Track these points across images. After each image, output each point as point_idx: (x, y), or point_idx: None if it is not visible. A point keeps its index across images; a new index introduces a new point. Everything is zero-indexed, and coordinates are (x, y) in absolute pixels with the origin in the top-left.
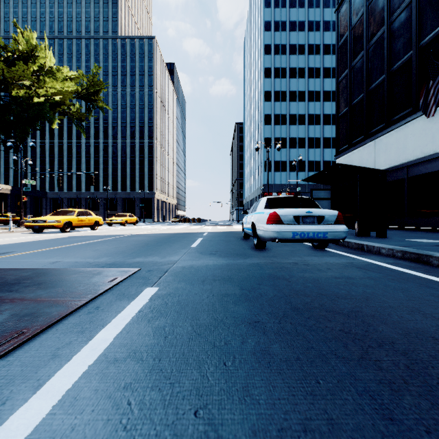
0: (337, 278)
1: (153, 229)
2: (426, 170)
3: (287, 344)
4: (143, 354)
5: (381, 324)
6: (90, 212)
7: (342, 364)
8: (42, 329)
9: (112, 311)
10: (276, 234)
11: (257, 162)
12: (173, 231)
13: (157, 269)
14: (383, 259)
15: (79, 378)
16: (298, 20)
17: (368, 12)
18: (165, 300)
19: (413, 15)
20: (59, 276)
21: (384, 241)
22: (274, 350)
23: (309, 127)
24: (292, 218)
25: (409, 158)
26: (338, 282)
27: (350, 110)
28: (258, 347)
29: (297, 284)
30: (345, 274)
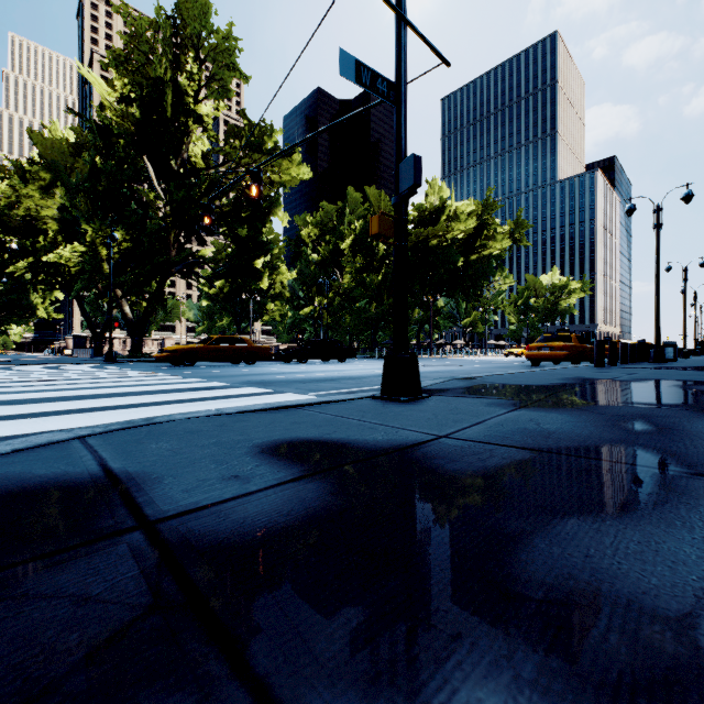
0: None
1: None
2: None
3: None
4: None
5: None
6: None
7: None
8: None
9: None
10: None
11: None
12: None
13: None
14: None
15: None
16: None
17: None
18: None
19: None
20: None
21: None
22: None
23: None
24: None
25: None
26: None
27: None
28: None
29: None
30: None
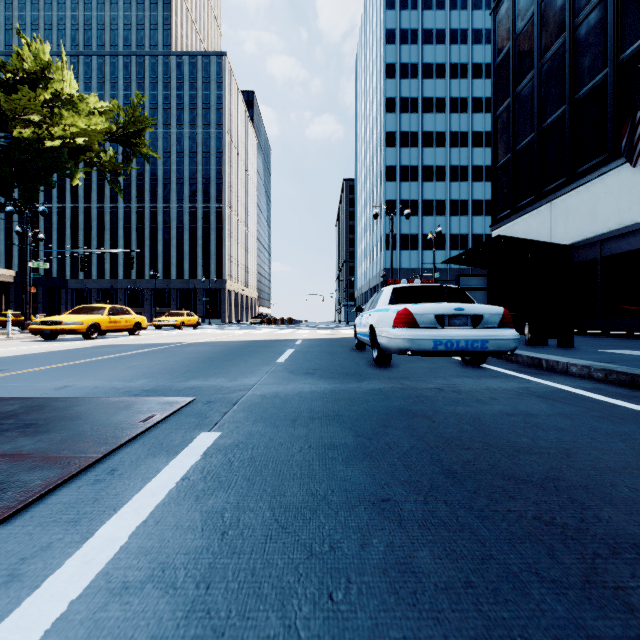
0: (510, 415)
1: (221, 334)
2: (630, 246)
3: (445, 550)
4: (178, 574)
5: (603, 504)
6: (129, 309)
7: (554, 597)
8: (4, 517)
9: (136, 478)
10: (408, 344)
11: (375, 236)
12: (252, 337)
13: (221, 399)
14: (576, 382)
15: (46, 633)
16: (435, 27)
17: (540, 12)
18: (229, 455)
19: (610, 15)
20: (62, 411)
21: (572, 354)
22: (421, 562)
23: (451, 184)
24: (433, 318)
25: (602, 228)
26: (513, 422)
27: (514, 158)
28: (392, 556)
29: (446, 426)
30: (521, 408)
